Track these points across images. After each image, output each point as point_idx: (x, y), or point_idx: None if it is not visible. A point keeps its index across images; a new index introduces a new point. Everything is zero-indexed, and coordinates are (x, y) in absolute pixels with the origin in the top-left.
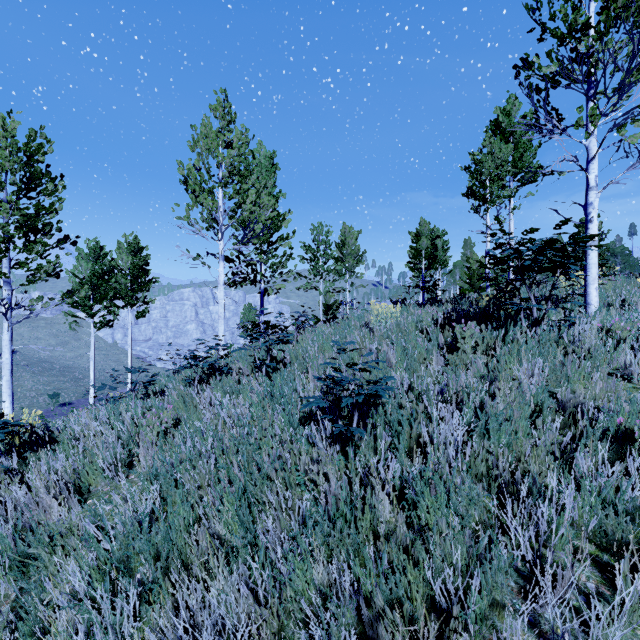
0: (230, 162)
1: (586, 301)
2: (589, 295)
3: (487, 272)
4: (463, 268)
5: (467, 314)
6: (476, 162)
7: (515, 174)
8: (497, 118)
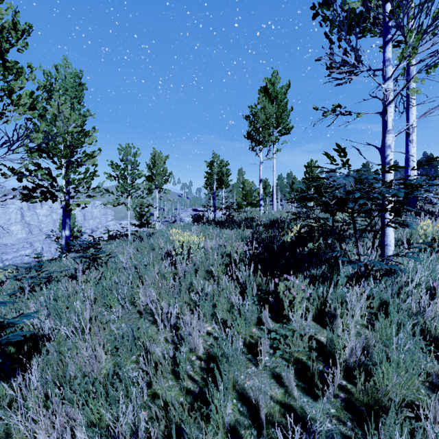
0: None
1: (385, 242)
2: (388, 236)
3: (260, 194)
4: (238, 188)
5: (272, 249)
6: (253, 113)
7: (277, 127)
8: (266, 85)
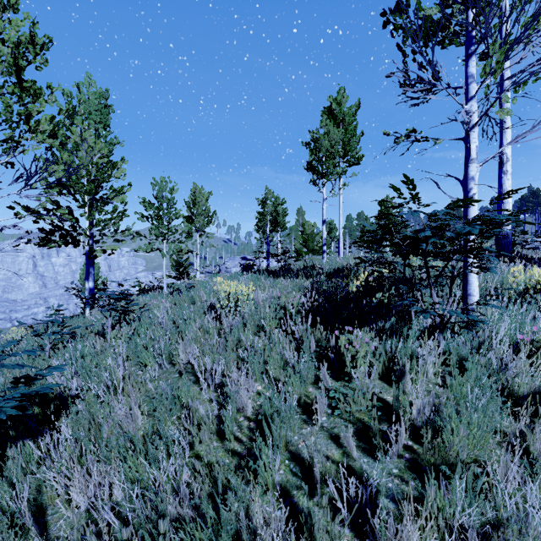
0: (5, 66)
1: (467, 291)
2: (471, 284)
3: (324, 239)
4: (297, 231)
5: (335, 300)
6: (315, 140)
7: (344, 156)
8: (330, 105)
